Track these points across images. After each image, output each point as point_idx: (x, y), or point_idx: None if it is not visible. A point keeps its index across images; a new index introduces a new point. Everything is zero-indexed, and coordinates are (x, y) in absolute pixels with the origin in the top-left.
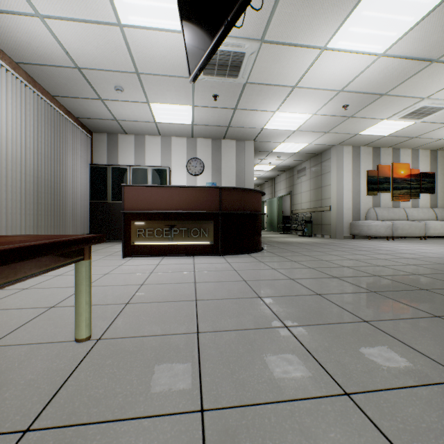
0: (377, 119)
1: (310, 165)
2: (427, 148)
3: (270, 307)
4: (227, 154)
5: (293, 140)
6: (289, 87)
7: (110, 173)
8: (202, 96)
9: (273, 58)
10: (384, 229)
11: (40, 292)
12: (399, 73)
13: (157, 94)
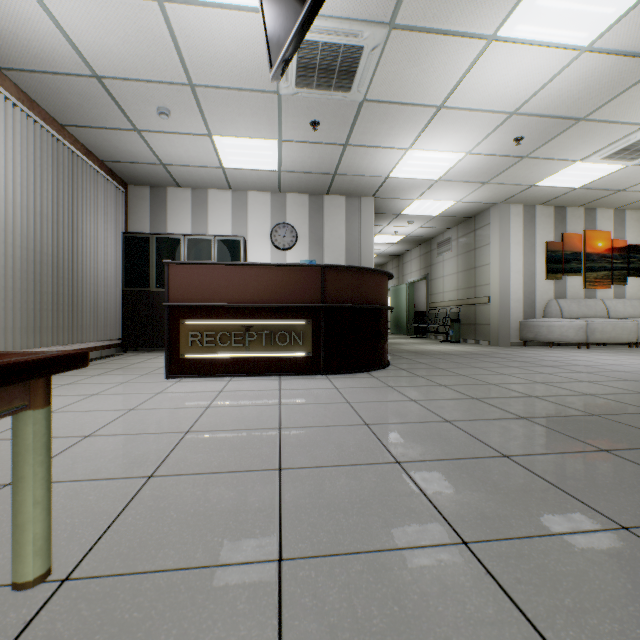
0: (566, 161)
1: (457, 235)
2: (639, 207)
3: (422, 488)
4: (332, 217)
5: (434, 196)
6: (432, 107)
7: (154, 247)
8: (293, 123)
9: (408, 57)
10: (574, 332)
11: (2, 448)
12: (610, 82)
13: (224, 120)
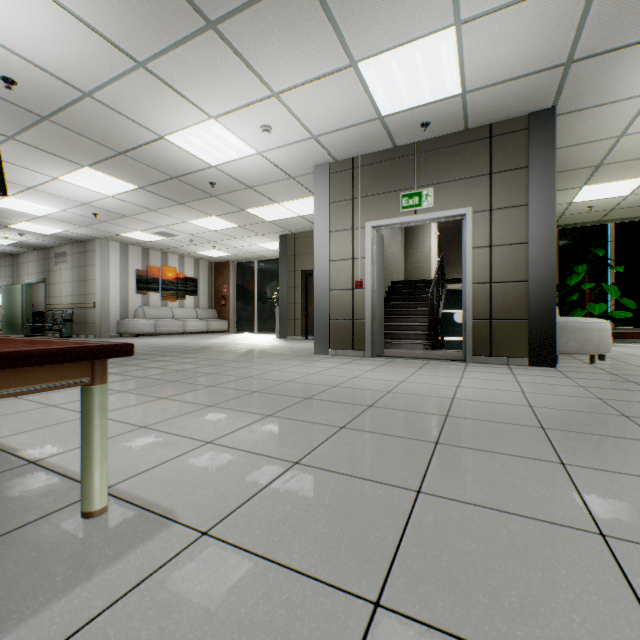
0: (133, 229)
1: (73, 251)
2: (191, 256)
3: None
4: None
5: (42, 223)
6: (25, 186)
7: None
8: None
9: None
10: (149, 327)
11: None
12: (132, 209)
13: None
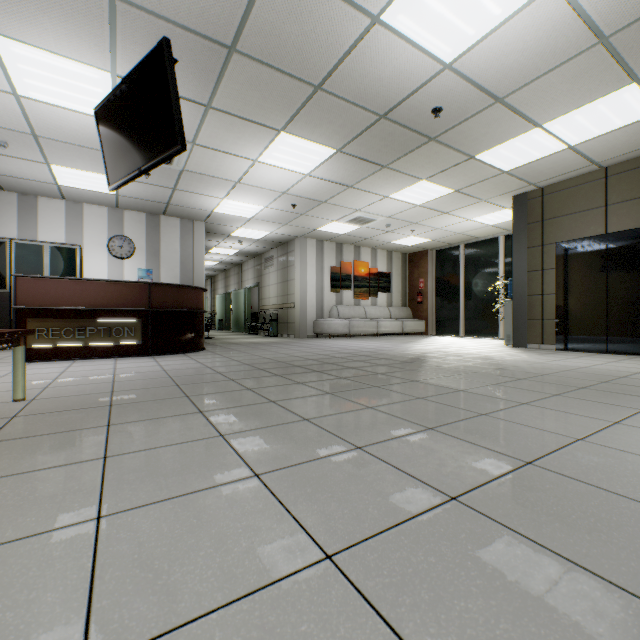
0: (328, 220)
1: (278, 254)
2: (384, 248)
3: (175, 380)
4: (168, 234)
5: (252, 227)
6: (232, 181)
7: None
8: None
9: (209, 157)
10: (342, 328)
11: None
12: (328, 190)
13: (64, 158)
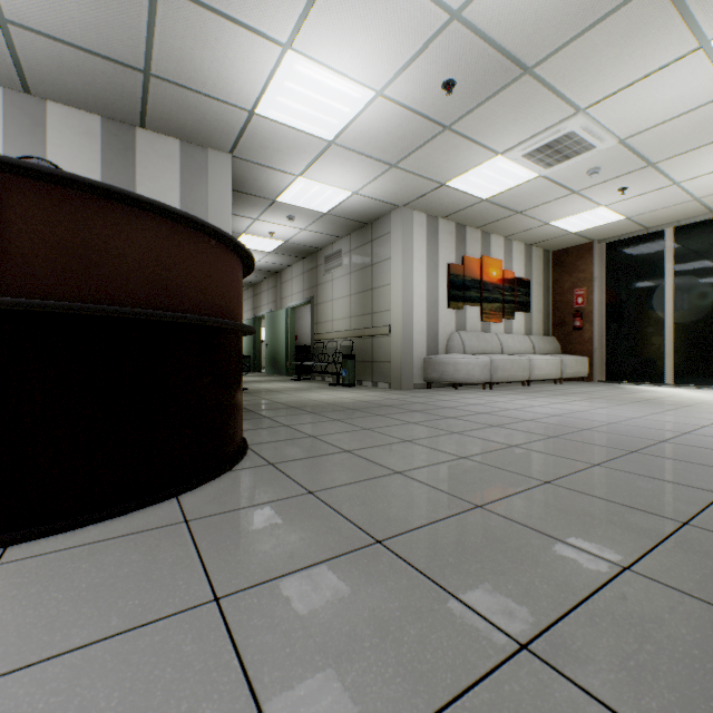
0: (487, 150)
1: (351, 246)
2: (524, 239)
3: None
4: (153, 171)
5: (324, 174)
6: None
7: None
8: None
9: None
10: (480, 371)
11: None
12: None
13: None
